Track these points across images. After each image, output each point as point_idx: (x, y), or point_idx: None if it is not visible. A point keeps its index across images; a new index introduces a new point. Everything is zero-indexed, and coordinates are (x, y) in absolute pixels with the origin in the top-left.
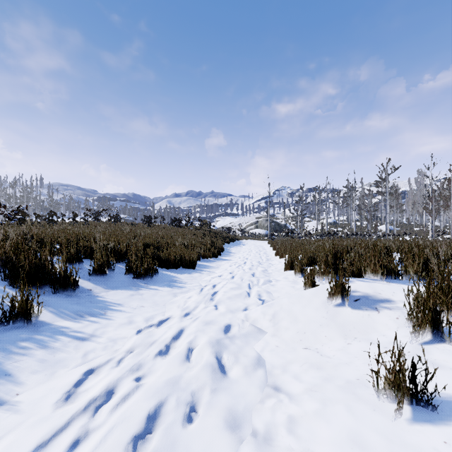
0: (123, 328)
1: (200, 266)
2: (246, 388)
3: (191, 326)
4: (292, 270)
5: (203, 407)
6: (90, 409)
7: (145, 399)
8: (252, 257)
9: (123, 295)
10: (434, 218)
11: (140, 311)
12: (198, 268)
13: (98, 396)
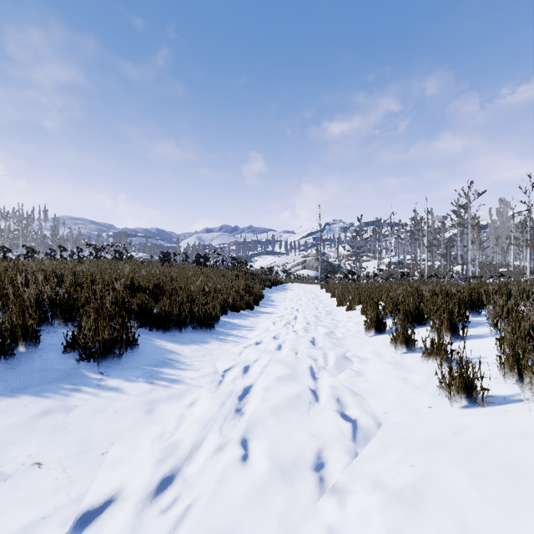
0: None
1: (225, 326)
2: None
3: None
4: (377, 334)
5: None
6: None
7: None
8: (305, 308)
9: (18, 415)
10: None
11: (8, 498)
12: (220, 330)
13: None
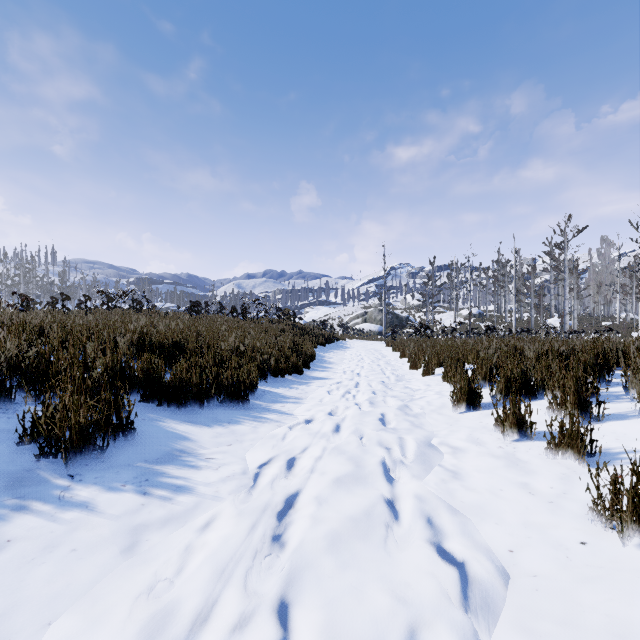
0: None
1: (264, 397)
2: None
3: None
4: (470, 409)
5: None
6: None
7: None
8: (368, 372)
9: None
10: None
11: None
12: (257, 403)
13: None
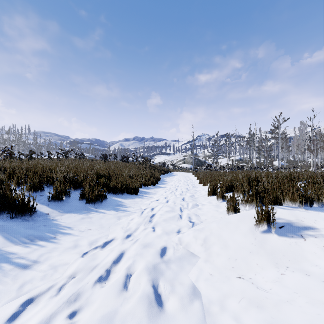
0: (68, 253)
1: (142, 192)
2: None
3: (130, 251)
4: (213, 195)
5: None
6: None
7: None
8: (181, 185)
9: (74, 218)
10: (316, 156)
11: (87, 234)
12: (140, 194)
13: None
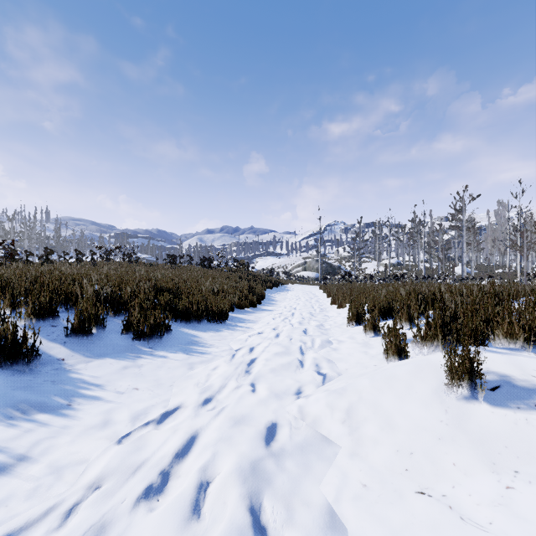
0: (89, 438)
1: (233, 320)
2: None
3: (207, 434)
4: (357, 325)
5: None
6: None
7: None
8: (301, 306)
9: (110, 368)
10: (526, 257)
11: (129, 399)
12: (229, 323)
13: None
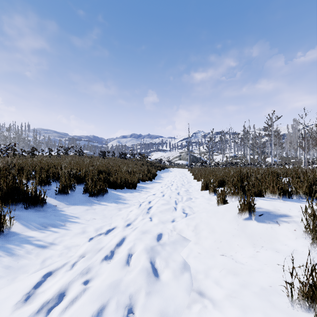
0: (78, 237)
1: (140, 187)
2: (175, 292)
3: (131, 235)
4: (206, 190)
5: (138, 313)
6: (39, 316)
7: (88, 305)
8: (177, 180)
9: (80, 210)
10: (306, 153)
11: (92, 223)
12: (137, 189)
13: (48, 302)
